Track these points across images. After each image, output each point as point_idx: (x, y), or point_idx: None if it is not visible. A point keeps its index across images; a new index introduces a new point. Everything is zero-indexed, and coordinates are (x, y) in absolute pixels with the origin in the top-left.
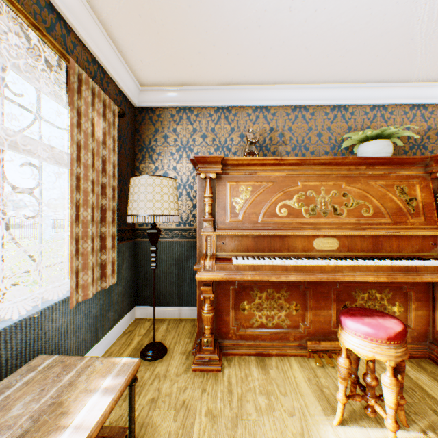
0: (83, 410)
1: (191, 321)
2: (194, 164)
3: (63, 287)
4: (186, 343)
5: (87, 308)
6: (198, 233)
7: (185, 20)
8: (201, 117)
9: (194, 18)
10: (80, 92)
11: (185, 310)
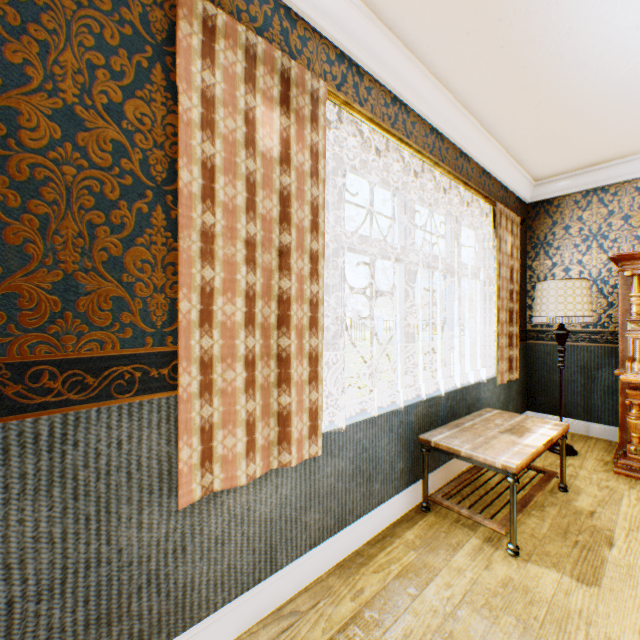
0: (539, 430)
1: (605, 441)
2: (614, 261)
3: (482, 372)
4: (600, 454)
5: (497, 392)
6: (618, 335)
7: (603, 124)
8: (620, 195)
9: (616, 119)
10: (499, 223)
11: (594, 427)
